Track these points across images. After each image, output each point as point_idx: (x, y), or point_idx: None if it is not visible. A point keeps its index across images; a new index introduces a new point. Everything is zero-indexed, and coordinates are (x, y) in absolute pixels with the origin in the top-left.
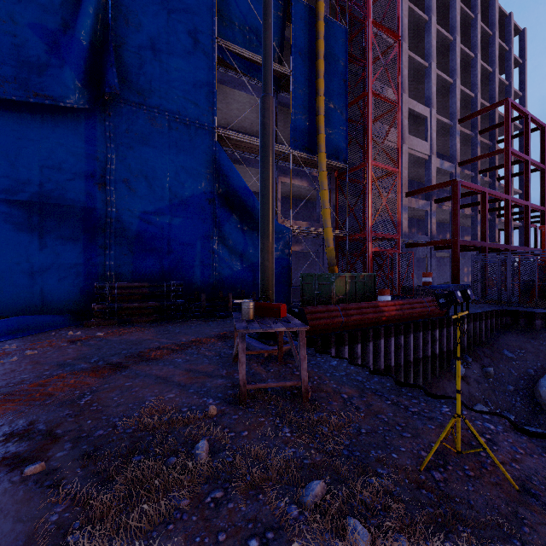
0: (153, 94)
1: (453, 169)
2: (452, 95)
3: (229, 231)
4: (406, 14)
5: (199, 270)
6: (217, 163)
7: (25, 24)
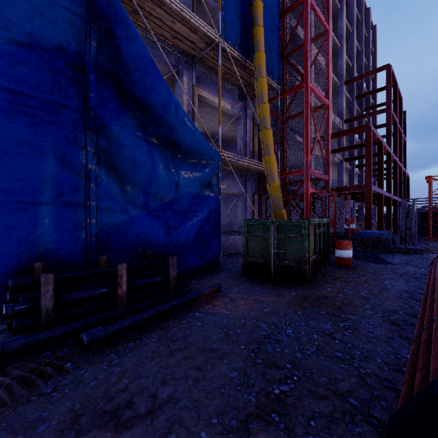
0: None
1: (341, 125)
2: (339, 59)
3: (120, 139)
4: None
5: (49, 212)
6: None
7: None
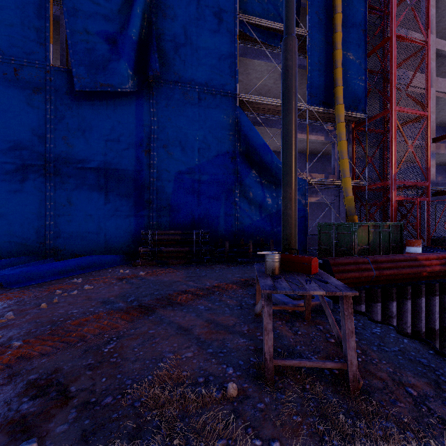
0: (185, 72)
1: None
2: None
3: (249, 185)
4: None
5: (223, 219)
6: (238, 125)
7: (94, 32)
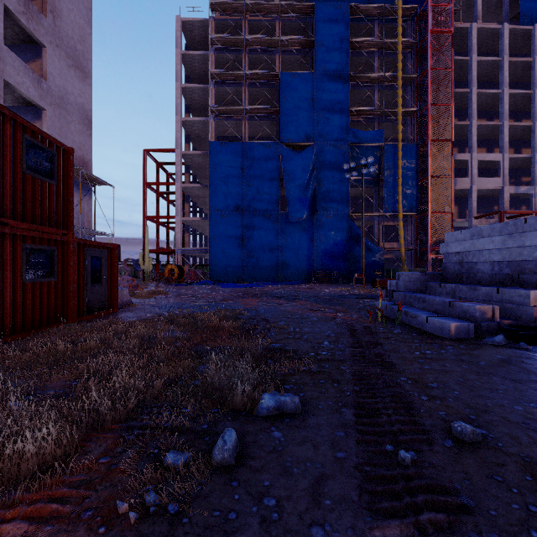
0: (327, 207)
1: (532, 190)
2: (532, 134)
3: (355, 252)
4: (475, 101)
5: (343, 267)
6: (350, 226)
7: (295, 199)
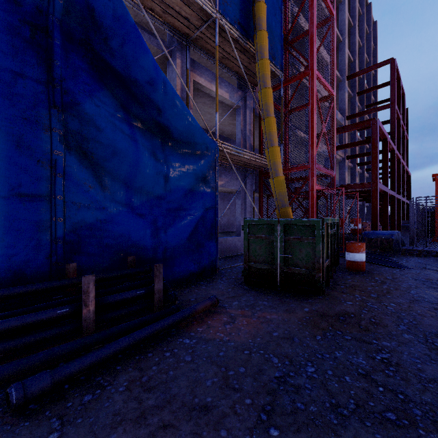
0: None
1: (343, 121)
2: (341, 53)
3: (94, 120)
4: None
5: None
6: None
7: None
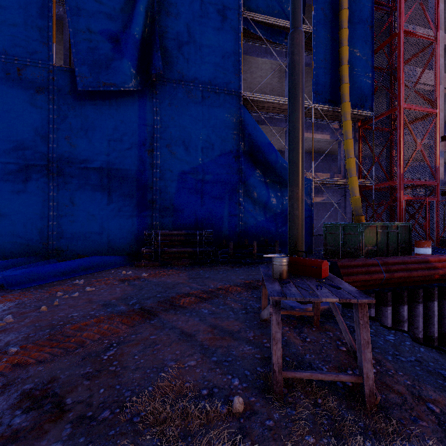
0: (189, 70)
1: None
2: None
3: (253, 185)
4: None
5: (226, 220)
6: (242, 123)
7: (97, 31)
